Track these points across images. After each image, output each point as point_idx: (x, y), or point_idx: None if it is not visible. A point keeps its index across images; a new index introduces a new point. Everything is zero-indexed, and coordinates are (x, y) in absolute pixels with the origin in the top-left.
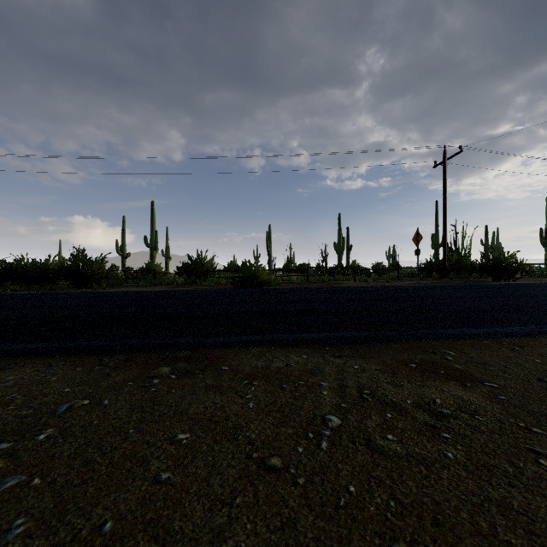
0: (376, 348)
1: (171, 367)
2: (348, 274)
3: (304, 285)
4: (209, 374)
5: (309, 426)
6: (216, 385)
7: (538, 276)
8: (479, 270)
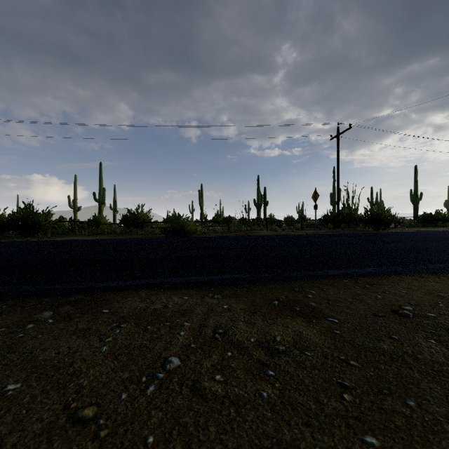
0: (253, 288)
1: (53, 312)
2: (261, 225)
3: (225, 233)
4: (87, 318)
5: (148, 369)
6: (85, 329)
7: (407, 226)
8: (363, 222)
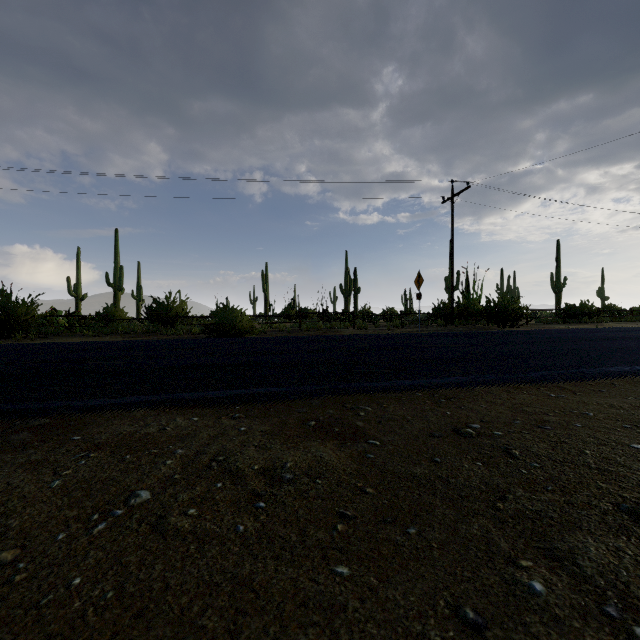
0: (294, 405)
1: (2, 440)
2: (346, 321)
3: (295, 333)
4: (47, 447)
5: (105, 506)
6: (39, 461)
7: (544, 323)
8: (485, 316)
